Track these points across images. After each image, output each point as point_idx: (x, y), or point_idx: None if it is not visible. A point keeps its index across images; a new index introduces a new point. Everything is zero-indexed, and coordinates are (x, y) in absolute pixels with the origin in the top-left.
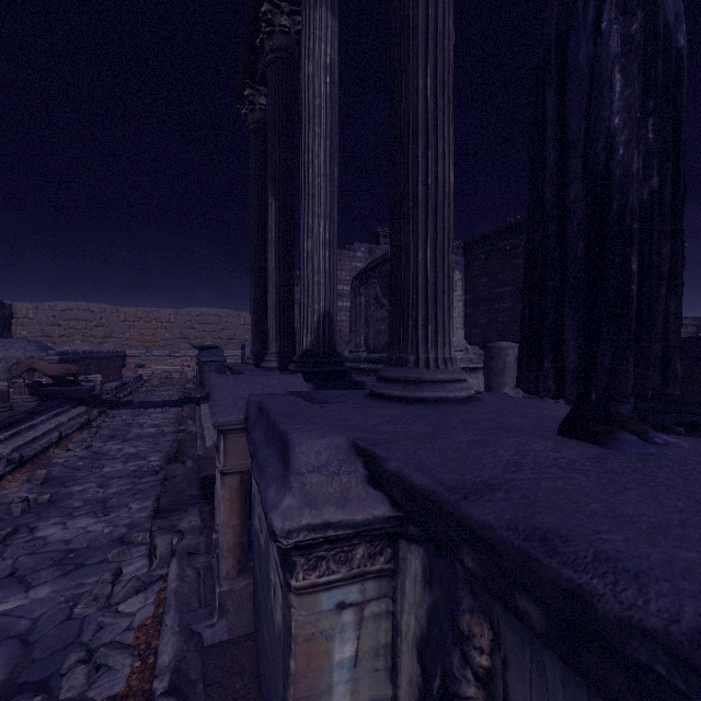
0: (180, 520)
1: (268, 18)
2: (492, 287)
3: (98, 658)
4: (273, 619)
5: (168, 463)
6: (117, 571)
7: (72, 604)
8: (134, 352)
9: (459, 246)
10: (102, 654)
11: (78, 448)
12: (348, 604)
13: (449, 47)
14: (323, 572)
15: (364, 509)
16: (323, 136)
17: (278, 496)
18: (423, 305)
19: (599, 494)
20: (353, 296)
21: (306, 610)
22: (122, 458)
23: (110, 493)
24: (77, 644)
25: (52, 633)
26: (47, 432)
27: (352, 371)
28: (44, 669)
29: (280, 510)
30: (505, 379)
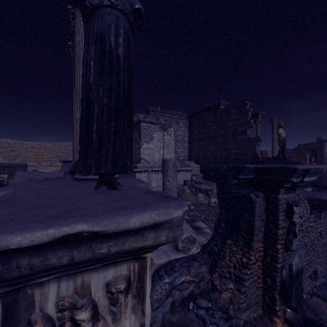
0: None
1: (72, 11)
2: (199, 135)
3: None
4: None
5: None
6: None
7: None
8: (31, 163)
9: (186, 116)
10: None
11: None
12: None
13: None
14: None
15: None
16: None
17: None
18: None
19: (37, 201)
20: None
21: None
22: None
23: None
24: None
25: None
26: None
27: None
28: None
29: None
30: (168, 173)
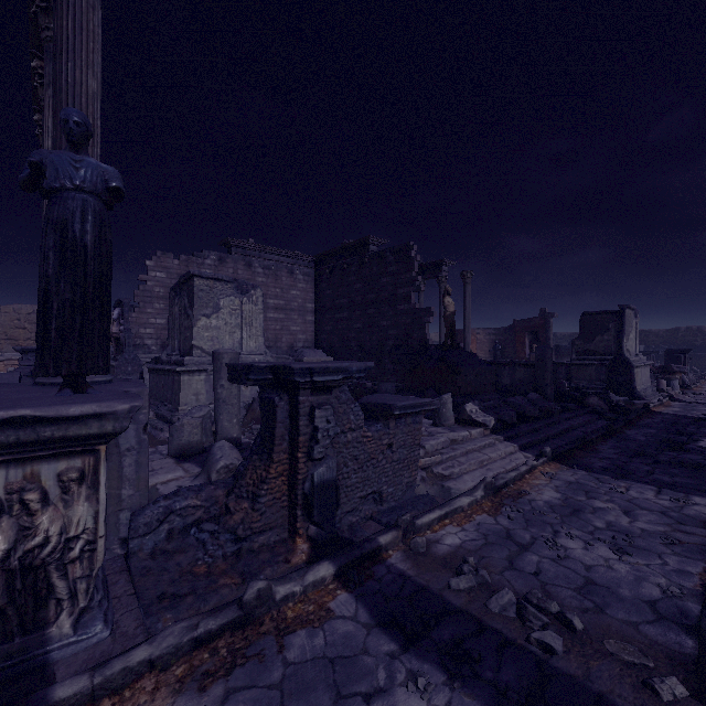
0: None
1: (39, 72)
2: (334, 298)
3: None
4: None
5: None
6: None
7: None
8: None
9: (310, 260)
10: None
11: None
12: None
13: None
14: None
15: None
16: None
17: None
18: None
19: None
20: (171, 305)
21: None
22: None
23: None
24: None
25: None
26: None
27: (163, 373)
28: None
29: None
30: (222, 375)
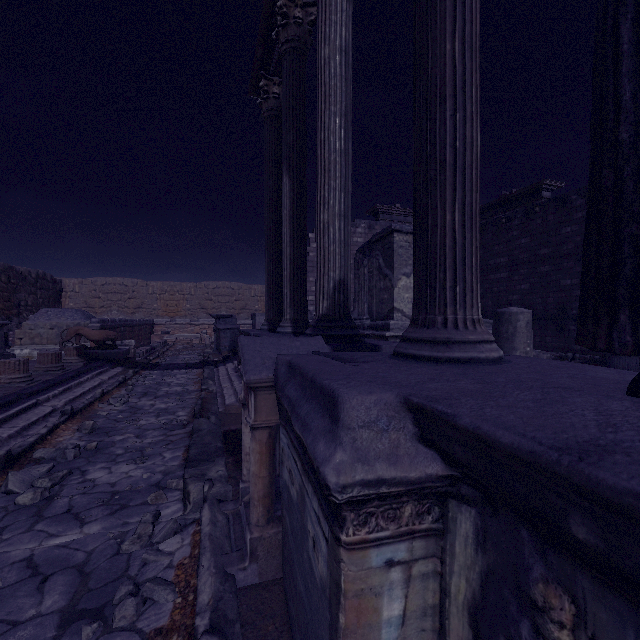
0: (208, 470)
1: (284, 11)
2: (487, 258)
3: (144, 592)
4: (312, 569)
5: (193, 418)
6: (156, 513)
7: (120, 540)
8: (160, 320)
9: None
10: (148, 588)
11: (117, 403)
12: (396, 561)
13: (476, 10)
14: (372, 528)
15: (416, 467)
16: (338, 114)
17: (329, 451)
18: (451, 266)
19: None
20: (356, 267)
21: (355, 566)
22: (154, 412)
23: (146, 443)
24: (125, 577)
25: (104, 566)
26: (92, 388)
27: None
28: (99, 598)
29: (333, 465)
30: (515, 344)
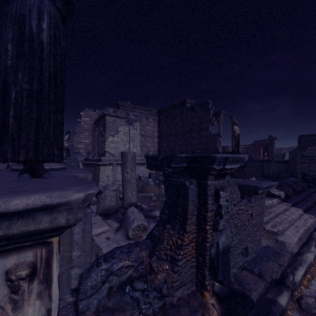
0: None
1: None
2: (168, 130)
3: None
4: None
5: None
6: None
7: None
8: None
9: (156, 112)
10: None
11: None
12: None
13: None
14: None
15: None
16: None
17: None
18: None
19: None
20: (93, 131)
21: None
22: None
23: None
24: None
25: None
26: None
27: (90, 165)
28: None
29: None
30: (127, 165)
